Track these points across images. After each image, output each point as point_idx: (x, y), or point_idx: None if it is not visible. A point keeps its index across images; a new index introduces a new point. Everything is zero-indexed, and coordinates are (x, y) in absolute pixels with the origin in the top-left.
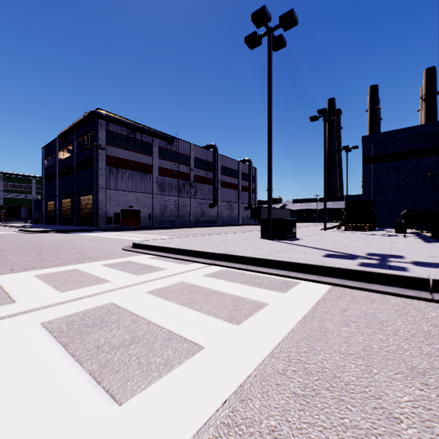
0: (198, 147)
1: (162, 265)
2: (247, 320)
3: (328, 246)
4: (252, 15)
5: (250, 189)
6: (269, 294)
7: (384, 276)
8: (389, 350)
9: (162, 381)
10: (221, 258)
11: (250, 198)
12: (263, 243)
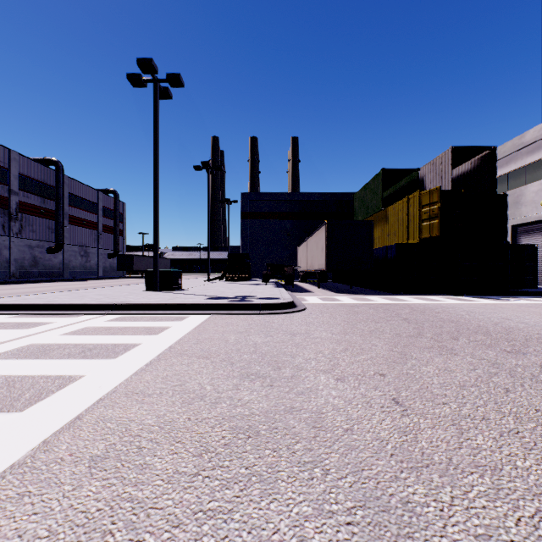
0: (26, 158)
1: (44, 321)
2: (161, 333)
3: (210, 293)
4: (138, 59)
5: (116, 231)
6: (171, 323)
7: (240, 305)
8: (233, 330)
9: (129, 352)
10: (114, 309)
11: (117, 243)
12: (151, 294)
